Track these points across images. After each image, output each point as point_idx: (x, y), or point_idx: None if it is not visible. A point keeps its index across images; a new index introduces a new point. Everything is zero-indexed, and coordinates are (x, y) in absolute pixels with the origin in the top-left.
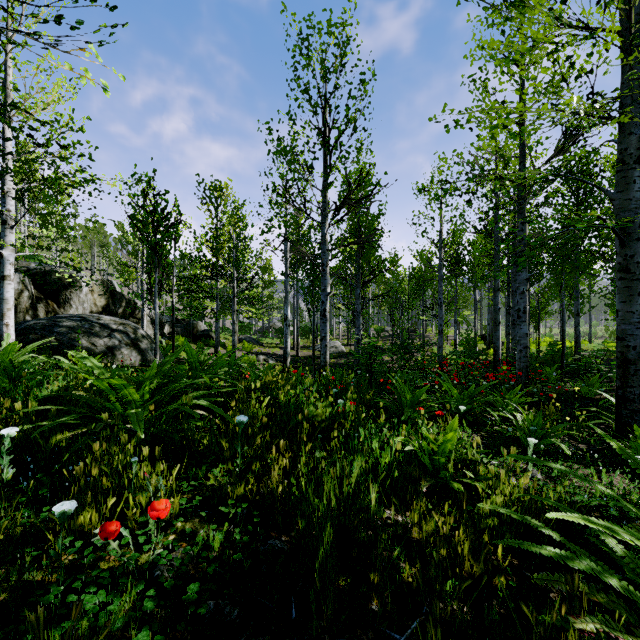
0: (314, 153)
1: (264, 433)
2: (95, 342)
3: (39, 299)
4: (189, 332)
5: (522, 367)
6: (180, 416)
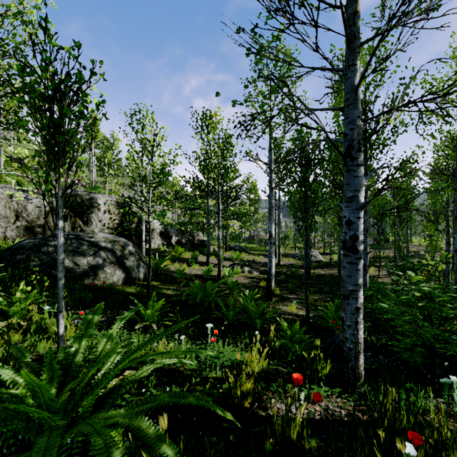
0: None
1: None
2: (78, 261)
3: (67, 218)
4: (191, 241)
5: None
6: None
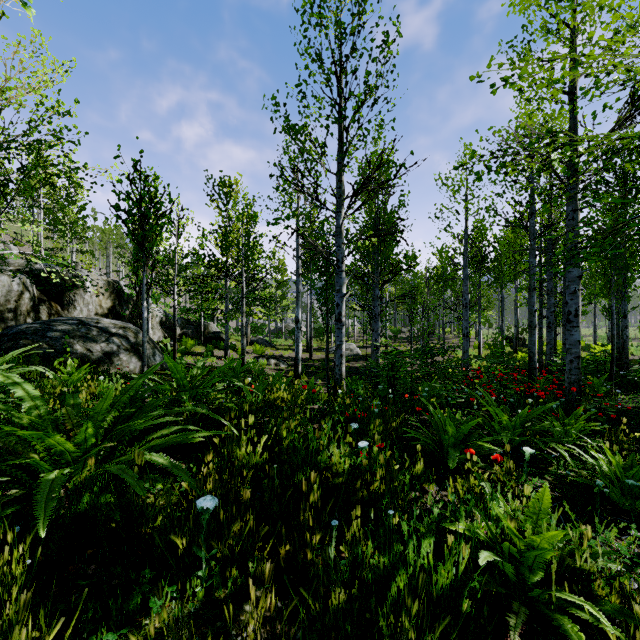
0: (327, 127)
1: (247, 517)
2: (91, 348)
3: (42, 301)
4: (200, 334)
5: (573, 380)
6: None
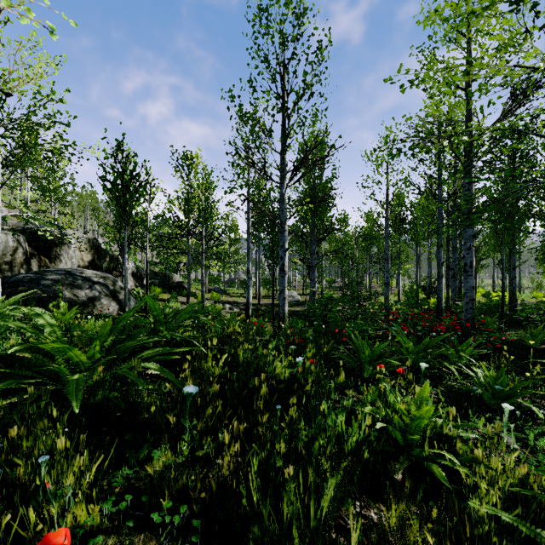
0: (273, 116)
1: (216, 403)
2: (77, 293)
3: (33, 255)
4: (165, 283)
5: (469, 318)
6: (129, 379)
